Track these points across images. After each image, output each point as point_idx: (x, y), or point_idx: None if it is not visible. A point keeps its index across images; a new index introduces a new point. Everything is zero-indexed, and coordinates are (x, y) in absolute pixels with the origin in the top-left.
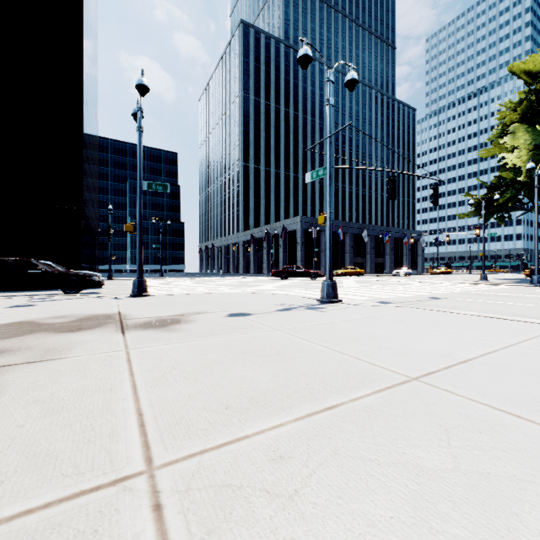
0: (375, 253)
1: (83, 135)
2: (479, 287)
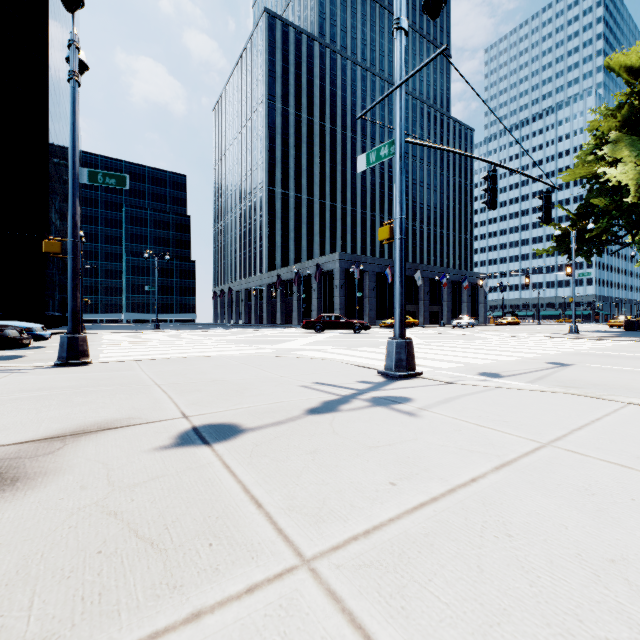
0: (429, 299)
1: (47, 138)
2: (586, 343)
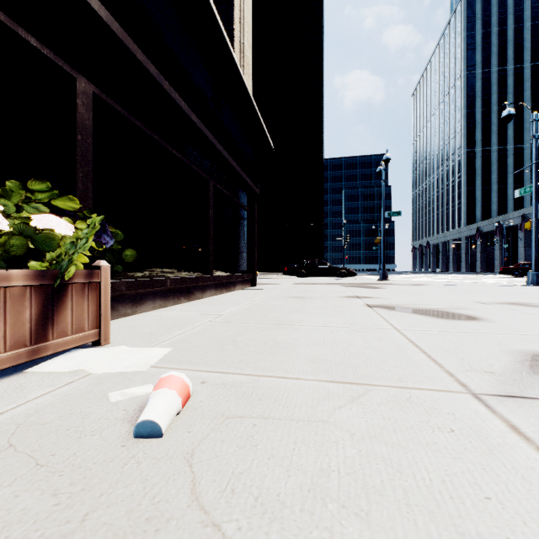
0: None
1: (322, 171)
2: None
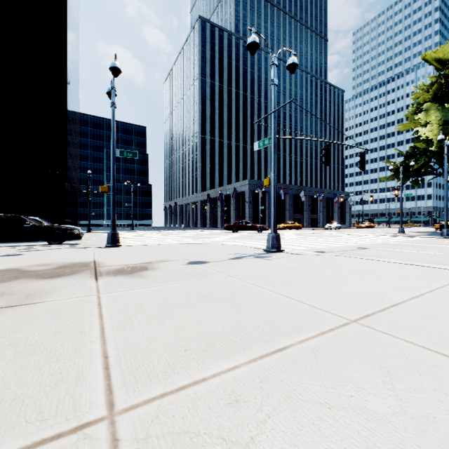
0: (310, 210)
1: (66, 111)
2: (398, 238)
